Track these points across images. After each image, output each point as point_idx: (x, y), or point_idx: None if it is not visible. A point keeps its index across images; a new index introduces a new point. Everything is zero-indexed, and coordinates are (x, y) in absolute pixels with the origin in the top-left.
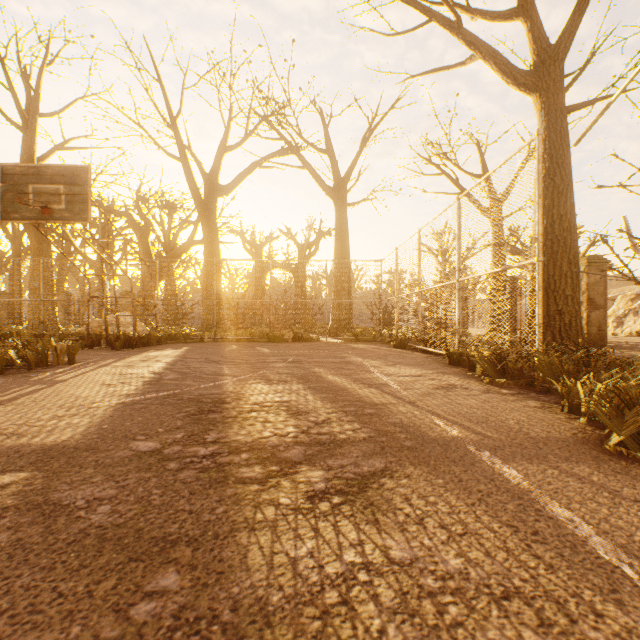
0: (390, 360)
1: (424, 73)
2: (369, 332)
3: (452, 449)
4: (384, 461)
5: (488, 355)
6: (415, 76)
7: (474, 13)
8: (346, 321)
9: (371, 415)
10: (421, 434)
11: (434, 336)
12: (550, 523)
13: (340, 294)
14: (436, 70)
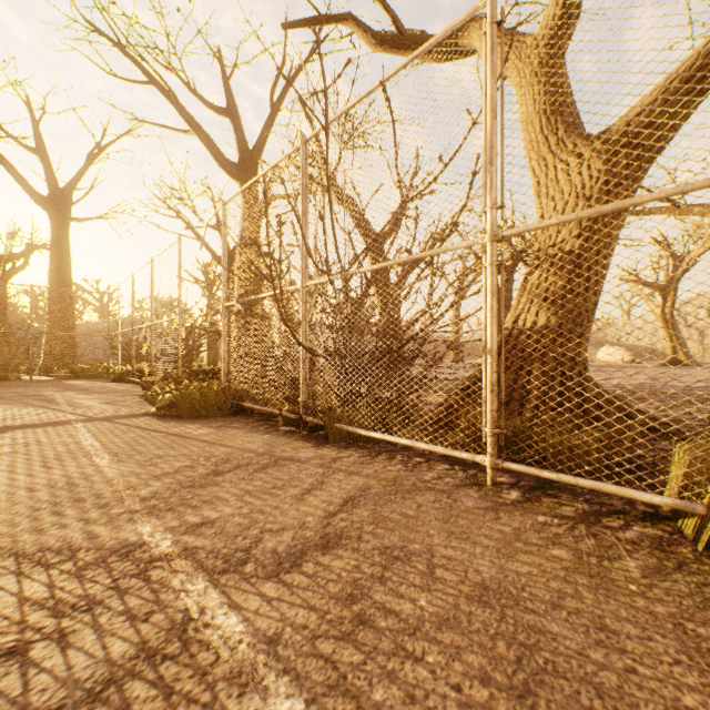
0: (91, 391)
1: (152, 123)
2: (94, 368)
3: (60, 423)
4: (4, 430)
5: (161, 380)
6: (143, 121)
7: (195, 94)
8: (62, 356)
9: (19, 418)
10: (48, 421)
11: (149, 369)
12: (72, 432)
13: (58, 325)
14: (163, 126)
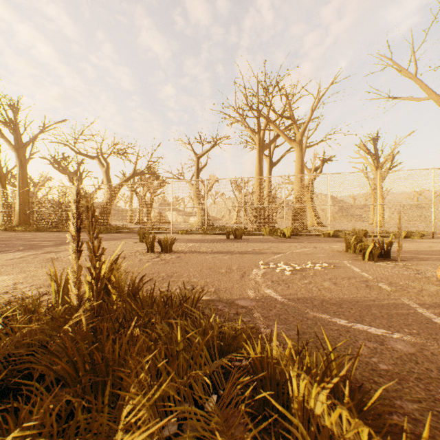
0: None
1: None
2: None
3: None
4: None
5: (3, 227)
6: None
7: None
8: None
9: None
10: None
11: None
12: (10, 233)
13: None
14: None
